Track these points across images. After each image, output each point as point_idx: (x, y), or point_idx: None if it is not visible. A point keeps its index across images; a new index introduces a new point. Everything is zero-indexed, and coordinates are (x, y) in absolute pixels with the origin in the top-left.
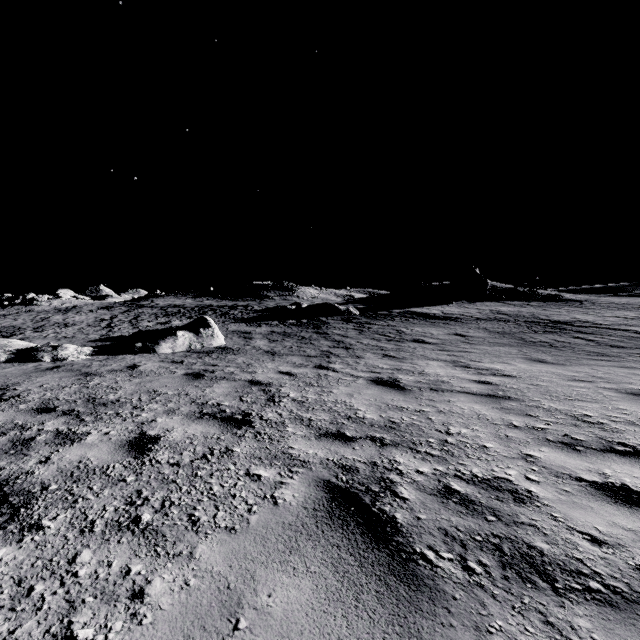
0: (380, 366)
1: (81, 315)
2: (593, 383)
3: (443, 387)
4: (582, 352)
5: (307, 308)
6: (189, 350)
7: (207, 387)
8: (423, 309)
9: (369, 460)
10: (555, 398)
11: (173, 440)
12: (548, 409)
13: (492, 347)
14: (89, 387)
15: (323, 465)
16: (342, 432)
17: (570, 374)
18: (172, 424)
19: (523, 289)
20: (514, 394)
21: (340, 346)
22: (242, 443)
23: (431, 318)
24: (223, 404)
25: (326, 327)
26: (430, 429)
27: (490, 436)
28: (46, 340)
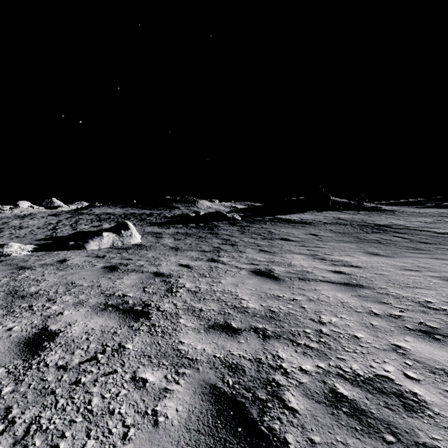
0: (258, 259)
1: (34, 220)
2: (420, 272)
3: (308, 277)
4: (402, 247)
5: (204, 215)
6: (112, 247)
7: (118, 279)
8: (286, 216)
9: (254, 356)
10: (398, 286)
11: (70, 336)
12: (396, 296)
13: (338, 243)
14: (17, 280)
15: (210, 364)
16: (228, 323)
17: (400, 264)
18: (76, 317)
19: (354, 202)
20: (365, 282)
21: (227, 243)
22: (135, 338)
23: (292, 222)
24: (128, 295)
25: (217, 229)
26: (305, 318)
27: (357, 325)
28: (1, 239)
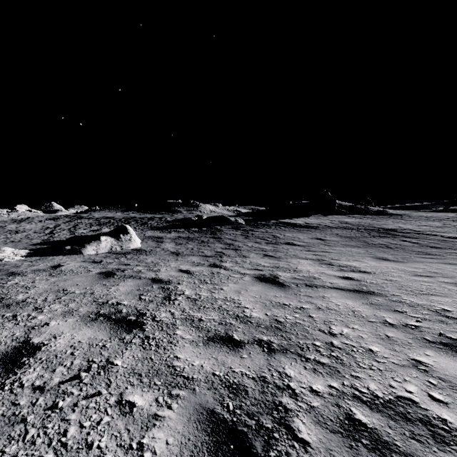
0: (262, 264)
1: (31, 224)
2: (433, 278)
3: (316, 283)
4: (412, 252)
5: (206, 219)
6: (110, 252)
7: (113, 285)
8: (291, 220)
9: (258, 374)
10: (411, 293)
11: (54, 350)
12: (411, 304)
13: (345, 248)
14: (5, 287)
15: (208, 384)
16: (230, 335)
17: (411, 270)
18: (63, 328)
19: (360, 206)
20: (376, 289)
21: (230, 248)
22: (126, 352)
23: (297, 227)
24: (122, 303)
25: (220, 233)
26: (314, 329)
27: (372, 337)
28: None
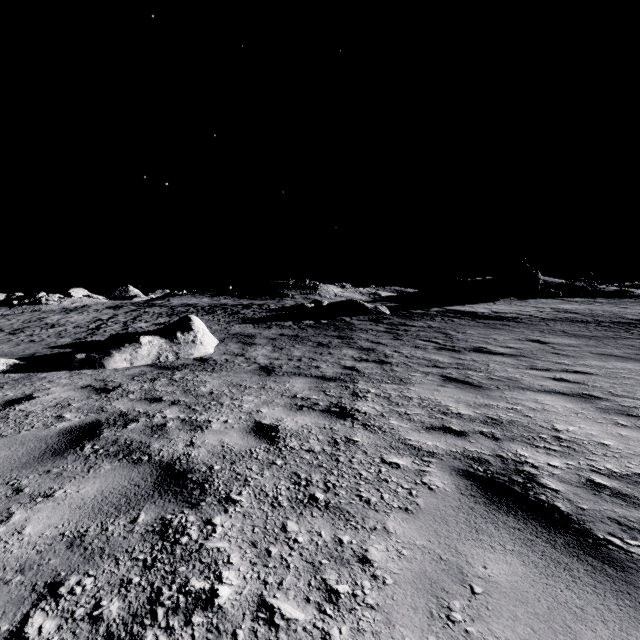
0: (453, 409)
1: (81, 315)
2: None
3: None
4: None
5: (328, 306)
6: (155, 363)
7: (31, 500)
8: (466, 307)
9: None
10: None
11: None
12: None
13: (609, 363)
14: None
15: None
16: None
17: None
18: None
19: (582, 284)
20: None
21: (370, 358)
22: None
23: (481, 318)
24: None
25: (350, 329)
26: None
27: None
28: (2, 345)
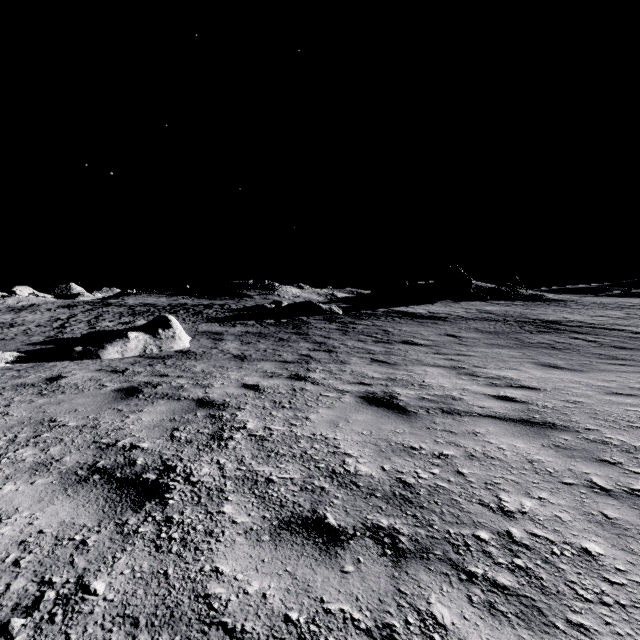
0: (370, 375)
1: (35, 314)
2: (639, 398)
3: (457, 407)
4: (591, 355)
5: (287, 307)
6: (143, 355)
7: (133, 412)
8: (408, 308)
9: (377, 619)
10: (615, 425)
11: None
12: (623, 447)
13: (491, 349)
14: None
15: None
16: (320, 515)
17: (600, 384)
18: (20, 500)
19: (506, 289)
20: (556, 418)
21: (322, 349)
22: (121, 559)
23: (418, 317)
24: (139, 446)
25: (307, 327)
26: (470, 501)
27: (579, 518)
28: None
